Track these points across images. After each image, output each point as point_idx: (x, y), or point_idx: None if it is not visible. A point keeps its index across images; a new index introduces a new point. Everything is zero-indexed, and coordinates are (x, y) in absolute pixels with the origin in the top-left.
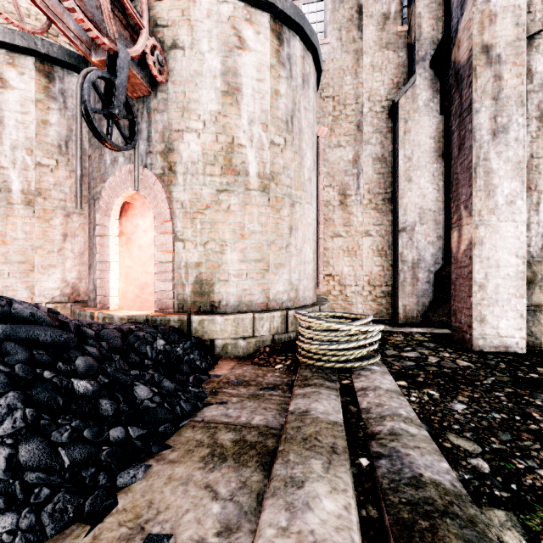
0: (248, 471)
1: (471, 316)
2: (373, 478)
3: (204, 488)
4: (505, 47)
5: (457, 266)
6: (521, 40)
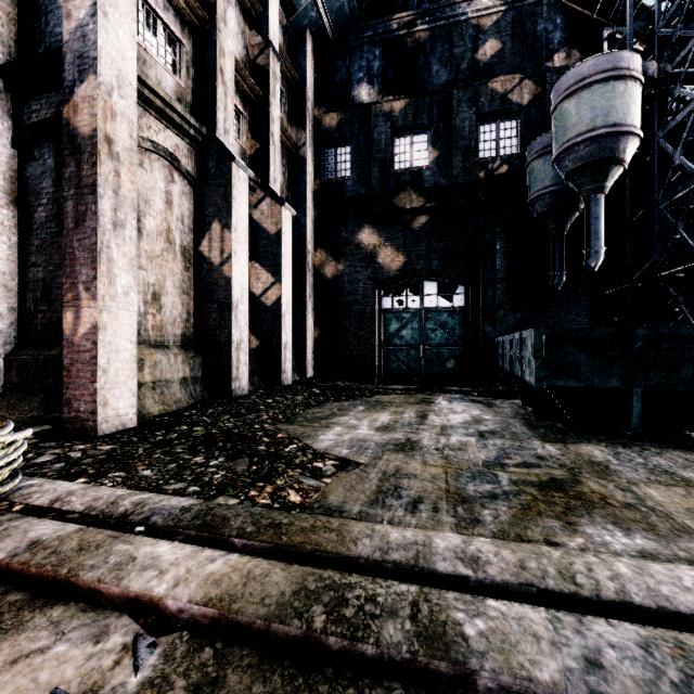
0: (38, 620)
1: (96, 402)
2: (159, 529)
3: (14, 664)
4: (123, 150)
5: (74, 351)
6: (134, 152)
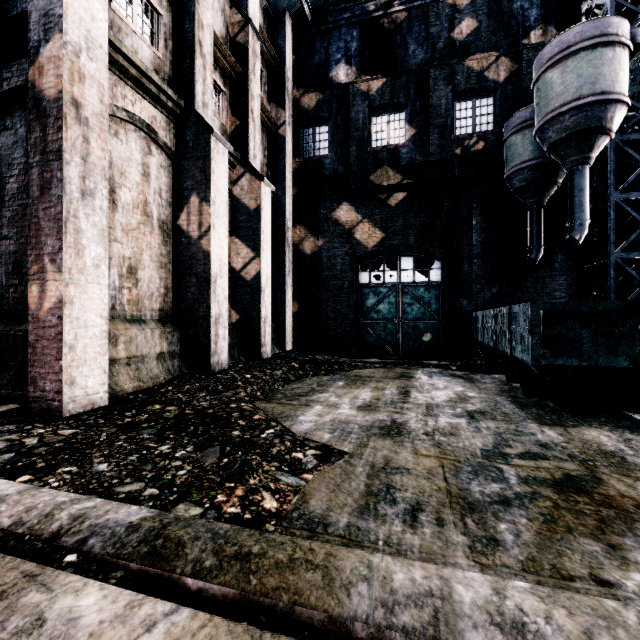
0: None
1: (61, 381)
2: (95, 559)
3: None
4: (93, 115)
5: (39, 326)
6: (105, 118)
